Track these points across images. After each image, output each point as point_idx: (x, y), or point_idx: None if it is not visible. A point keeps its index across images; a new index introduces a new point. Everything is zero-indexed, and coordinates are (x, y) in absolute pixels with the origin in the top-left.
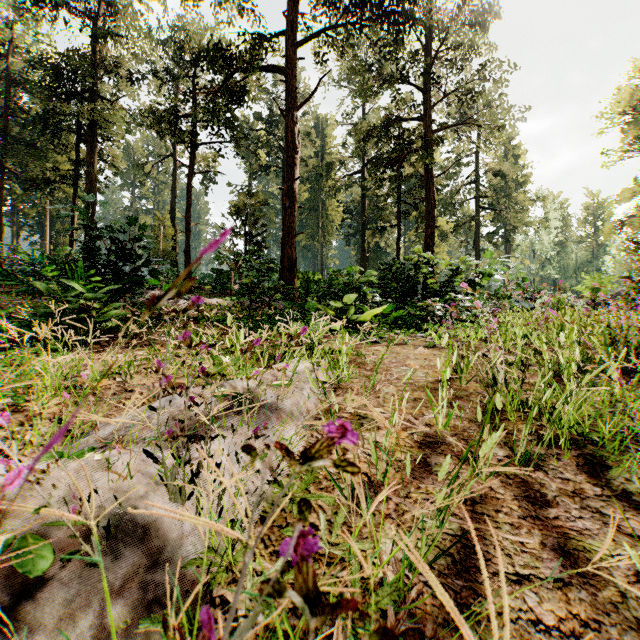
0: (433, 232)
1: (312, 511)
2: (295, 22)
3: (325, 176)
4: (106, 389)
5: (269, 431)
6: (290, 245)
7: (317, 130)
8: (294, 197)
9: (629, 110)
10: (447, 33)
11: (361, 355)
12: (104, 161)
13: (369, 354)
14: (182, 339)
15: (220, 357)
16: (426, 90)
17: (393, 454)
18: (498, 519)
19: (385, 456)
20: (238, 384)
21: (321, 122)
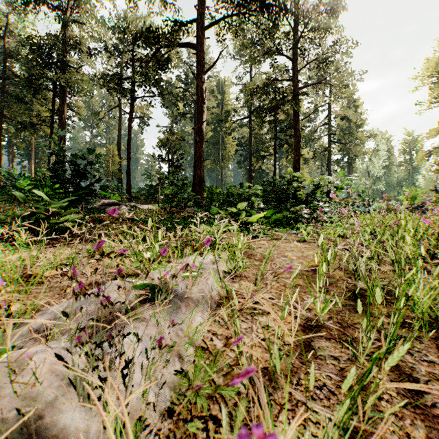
0: (299, 158)
1: (214, 402)
2: (203, 12)
3: (224, 120)
4: (53, 278)
5: (179, 319)
6: (199, 168)
7: (218, 88)
8: (202, 134)
9: (435, 74)
10: (309, 20)
11: (251, 248)
12: (71, 110)
13: (257, 247)
14: (94, 248)
15: (142, 253)
16: (294, 60)
17: (282, 338)
18: (382, 408)
19: (278, 345)
20: (155, 276)
21: (221, 83)
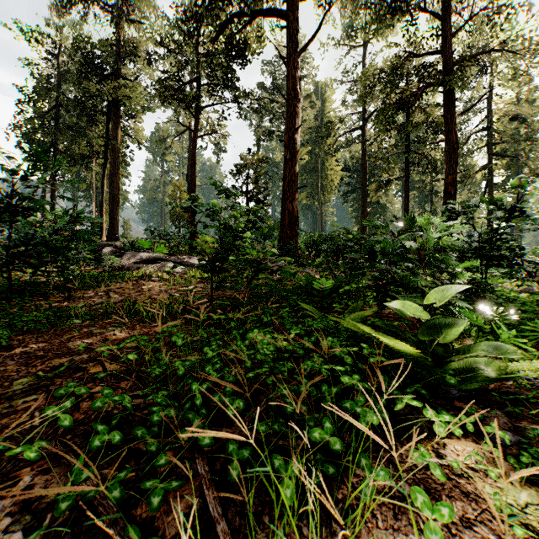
0: (455, 178)
1: None
2: None
3: (325, 136)
4: None
5: None
6: (291, 200)
7: (317, 96)
8: (295, 148)
9: None
10: None
11: None
12: (128, 136)
13: None
14: None
15: None
16: (445, 18)
17: None
18: None
19: None
20: None
21: (320, 89)
